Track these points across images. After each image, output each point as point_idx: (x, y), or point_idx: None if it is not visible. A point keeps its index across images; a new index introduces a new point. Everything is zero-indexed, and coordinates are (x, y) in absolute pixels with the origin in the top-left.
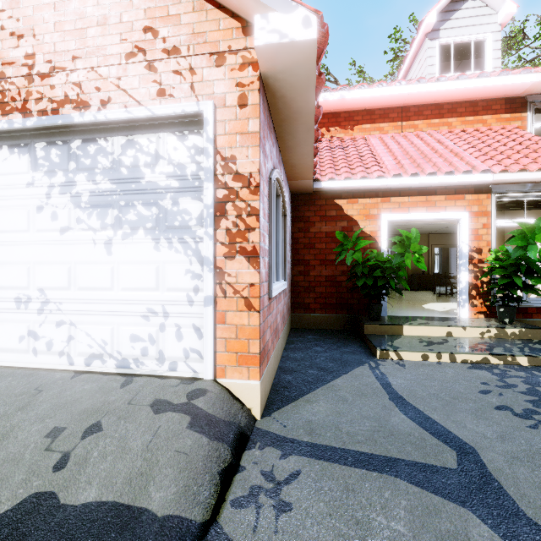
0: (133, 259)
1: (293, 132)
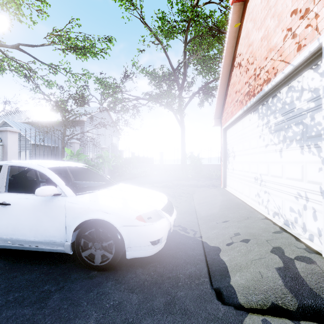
0: (290, 160)
1: None
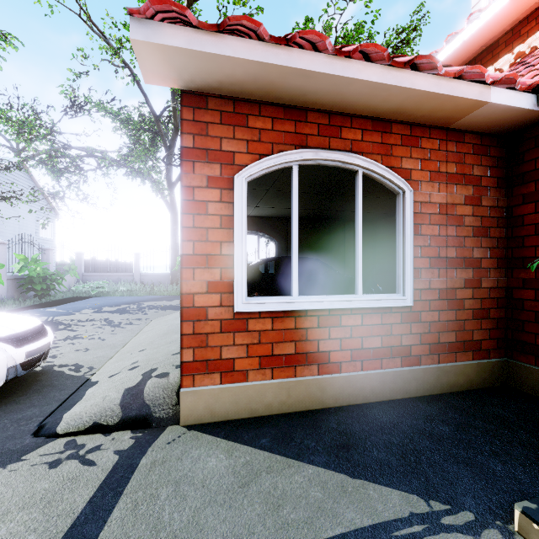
0: None
1: (300, 90)
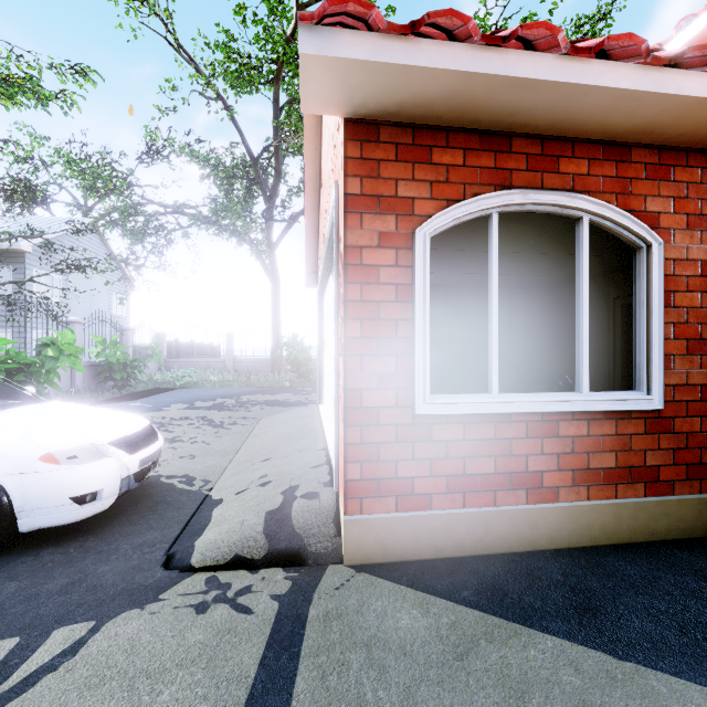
0: None
1: (509, 108)
